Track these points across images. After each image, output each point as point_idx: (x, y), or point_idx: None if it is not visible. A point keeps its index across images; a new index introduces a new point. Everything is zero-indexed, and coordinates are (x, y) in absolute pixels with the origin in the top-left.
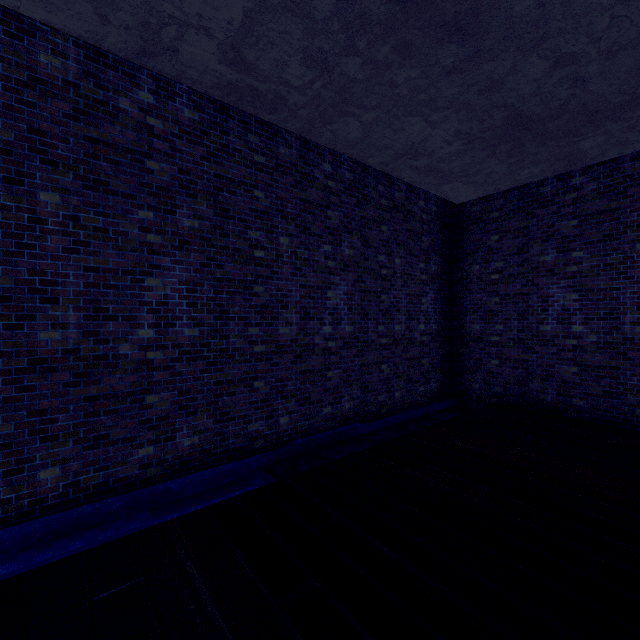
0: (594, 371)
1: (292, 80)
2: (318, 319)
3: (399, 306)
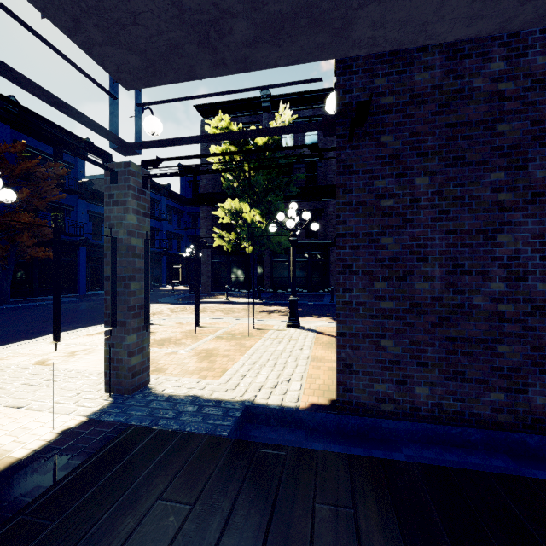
0: None
1: None
2: None
3: None
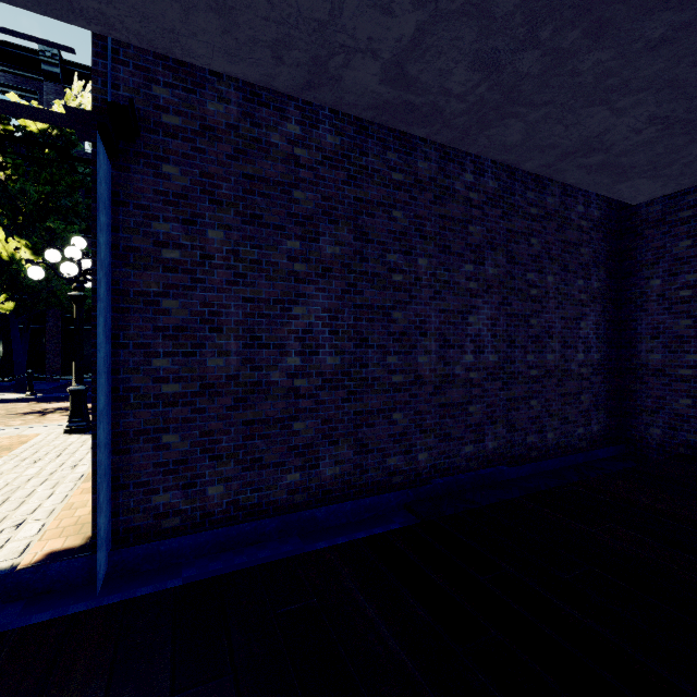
0: None
1: (454, 88)
2: (458, 347)
3: (552, 332)
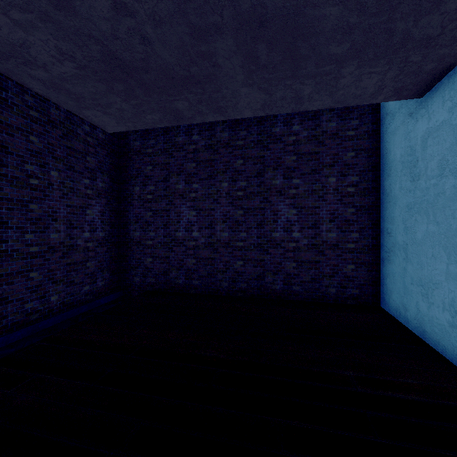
0: (203, 261)
1: None
2: None
3: (57, 216)
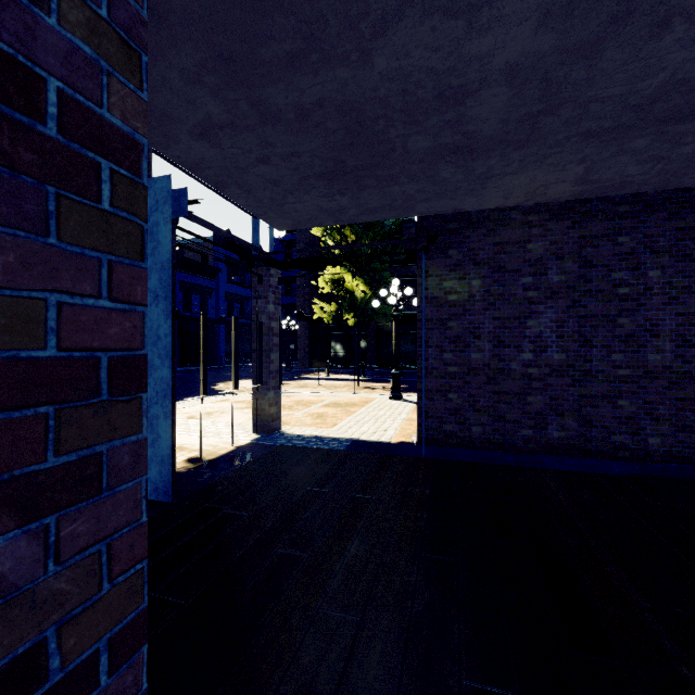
0: None
1: (632, 173)
2: None
3: None
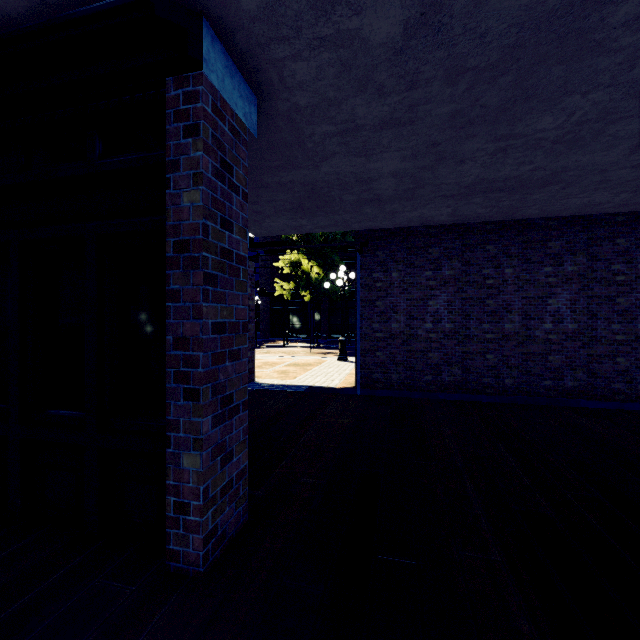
0: None
1: (482, 212)
2: (538, 319)
3: None
